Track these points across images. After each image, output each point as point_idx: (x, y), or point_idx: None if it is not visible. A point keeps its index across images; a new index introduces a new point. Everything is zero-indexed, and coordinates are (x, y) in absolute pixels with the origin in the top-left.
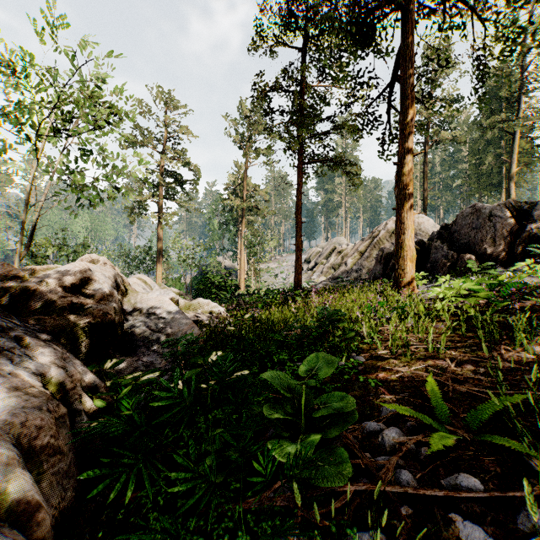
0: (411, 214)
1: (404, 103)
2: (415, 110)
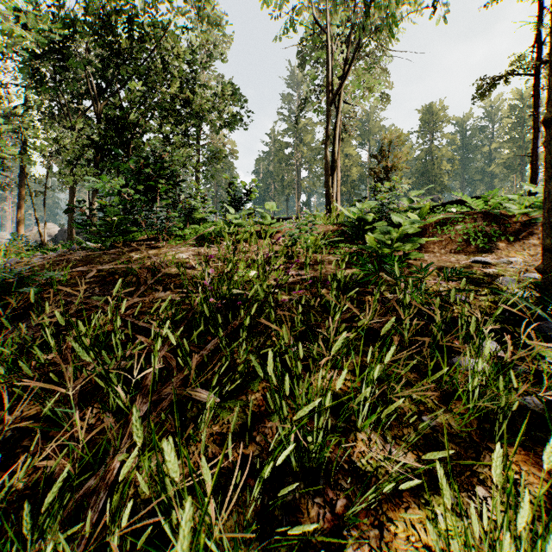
0: (23, 228)
1: (20, 188)
2: (25, 192)
